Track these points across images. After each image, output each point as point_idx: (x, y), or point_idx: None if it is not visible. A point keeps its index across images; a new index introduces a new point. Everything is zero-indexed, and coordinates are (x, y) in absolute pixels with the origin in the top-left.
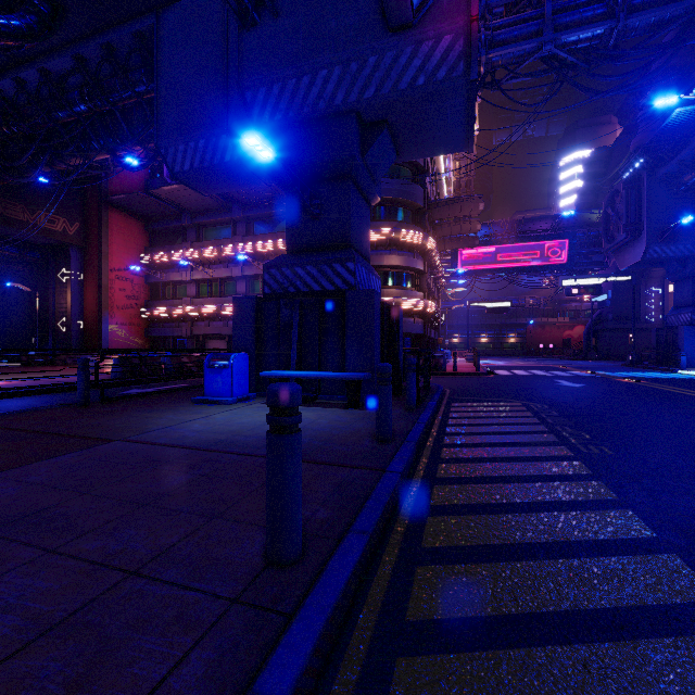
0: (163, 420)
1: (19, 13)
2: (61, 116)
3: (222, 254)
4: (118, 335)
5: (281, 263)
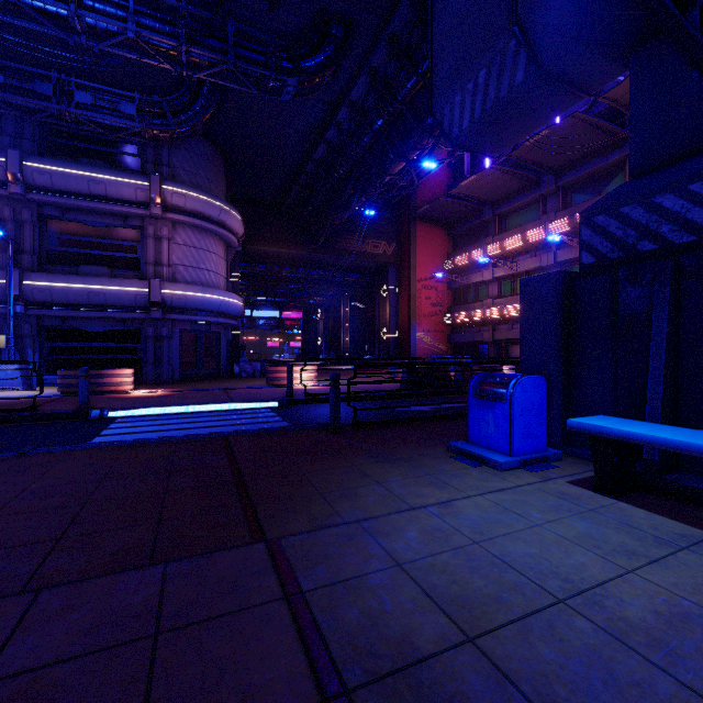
0: (375, 493)
1: (320, 50)
2: (366, 141)
3: (527, 242)
4: (424, 341)
5: (619, 198)
